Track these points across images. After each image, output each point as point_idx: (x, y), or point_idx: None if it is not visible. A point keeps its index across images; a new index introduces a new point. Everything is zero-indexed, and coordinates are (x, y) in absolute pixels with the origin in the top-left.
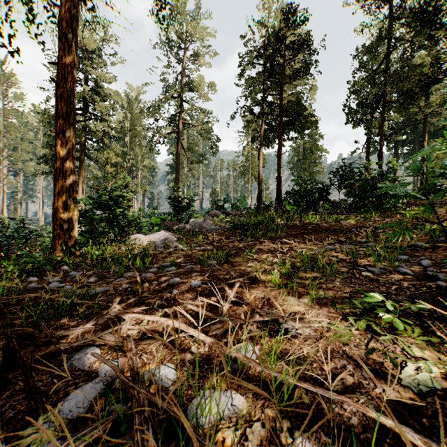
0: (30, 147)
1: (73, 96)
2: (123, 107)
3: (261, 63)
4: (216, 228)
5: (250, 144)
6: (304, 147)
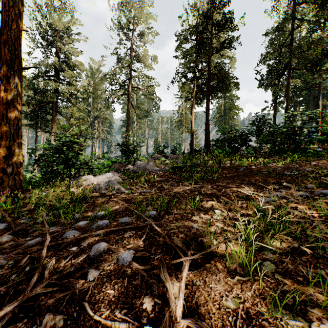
0: None
1: (19, 44)
2: (88, 76)
3: (193, 39)
4: (157, 169)
5: (184, 104)
6: (224, 106)
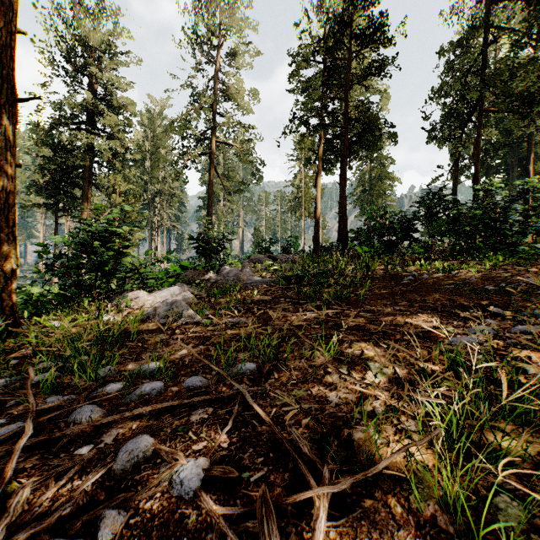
0: (26, 175)
1: (10, 56)
2: (144, 124)
3: (319, 61)
4: (258, 280)
5: (303, 171)
6: (370, 175)
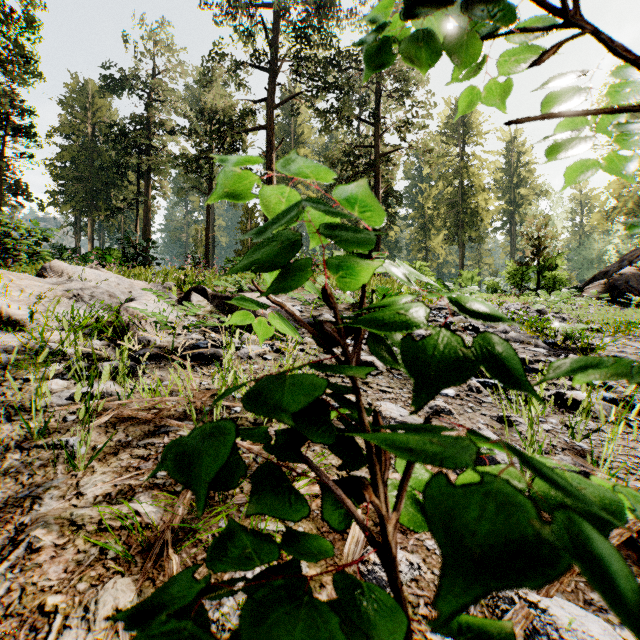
0: None
1: None
2: None
3: None
4: None
5: None
6: None
